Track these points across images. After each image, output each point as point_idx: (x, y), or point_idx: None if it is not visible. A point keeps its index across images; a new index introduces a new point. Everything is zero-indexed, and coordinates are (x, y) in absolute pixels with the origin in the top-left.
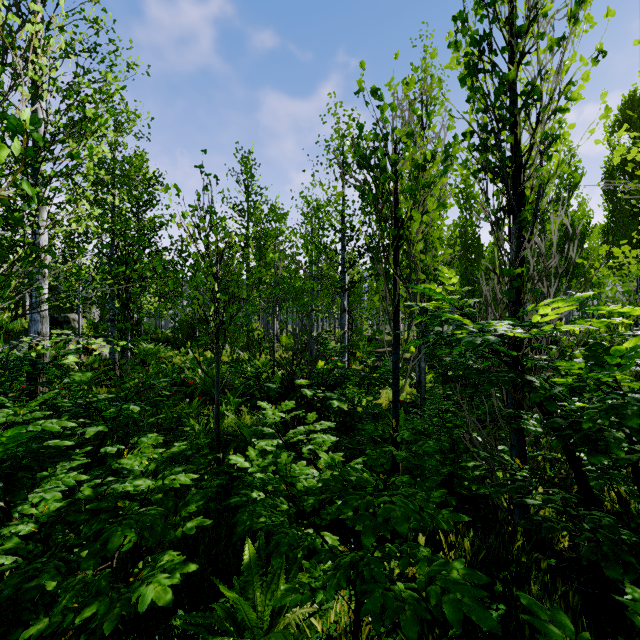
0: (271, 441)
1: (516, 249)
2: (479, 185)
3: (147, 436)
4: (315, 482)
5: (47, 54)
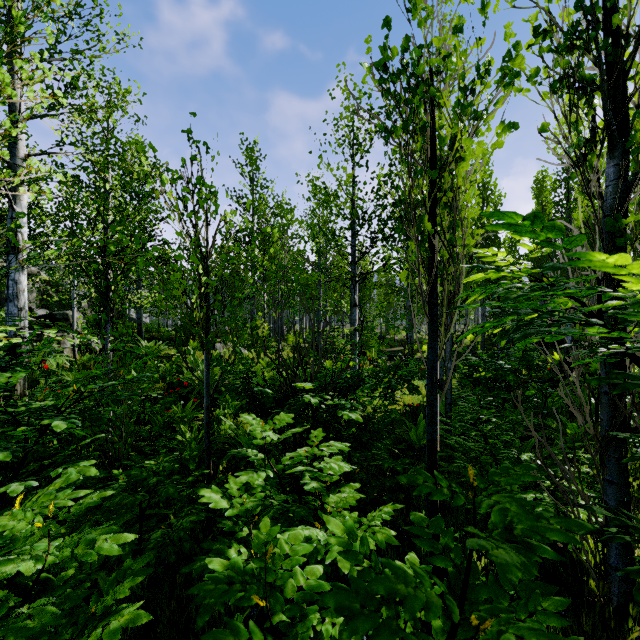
0: (256, 474)
1: (616, 194)
2: (553, 110)
3: (78, 465)
4: (319, 573)
5: (14, 6)
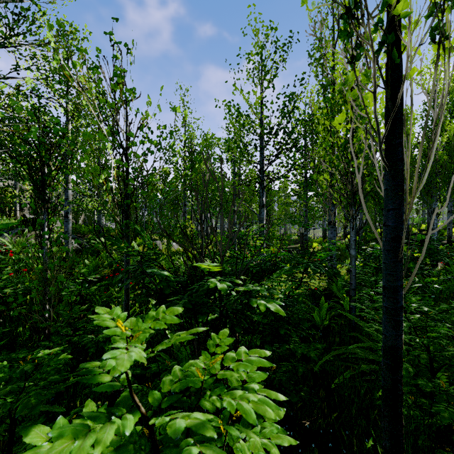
0: (92, 435)
1: None
2: None
3: None
4: None
5: None
